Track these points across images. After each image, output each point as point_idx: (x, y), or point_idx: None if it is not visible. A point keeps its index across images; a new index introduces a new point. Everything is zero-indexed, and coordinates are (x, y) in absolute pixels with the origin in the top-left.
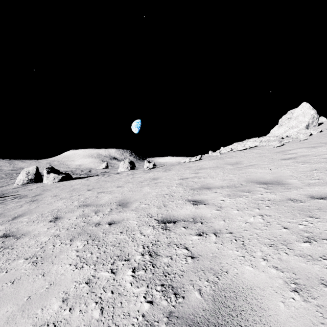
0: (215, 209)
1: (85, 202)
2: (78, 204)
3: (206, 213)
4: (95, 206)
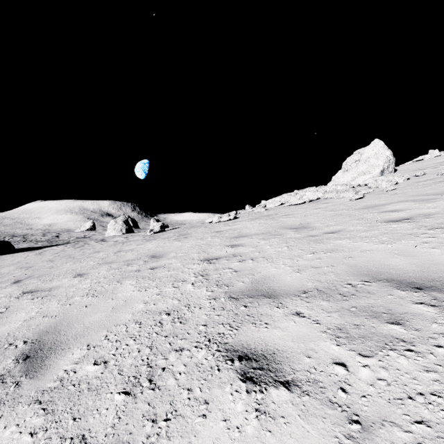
0: (342, 436)
1: None
2: None
3: None
4: None
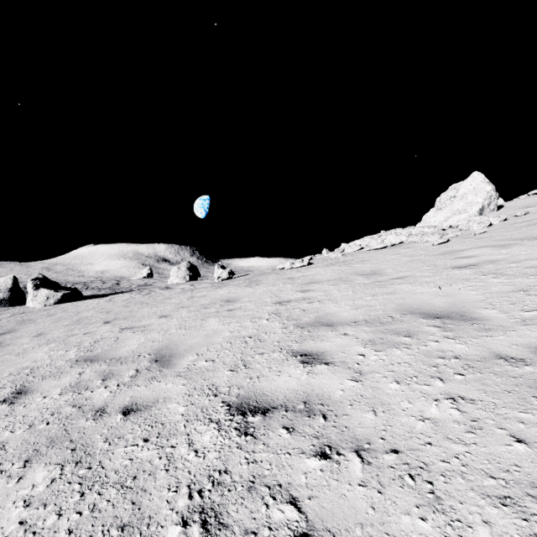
0: (349, 377)
1: (90, 352)
2: (76, 356)
3: (332, 387)
4: (107, 362)
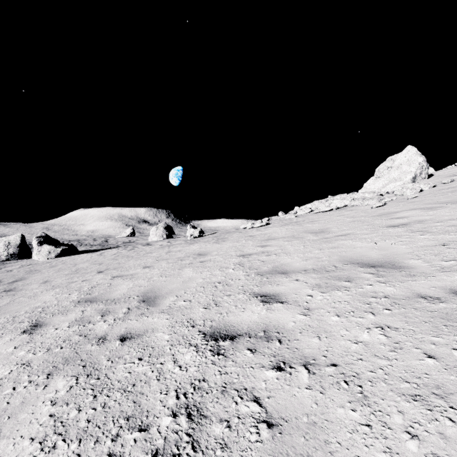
0: (299, 312)
1: (89, 295)
2: (78, 298)
3: (286, 320)
4: (103, 303)
